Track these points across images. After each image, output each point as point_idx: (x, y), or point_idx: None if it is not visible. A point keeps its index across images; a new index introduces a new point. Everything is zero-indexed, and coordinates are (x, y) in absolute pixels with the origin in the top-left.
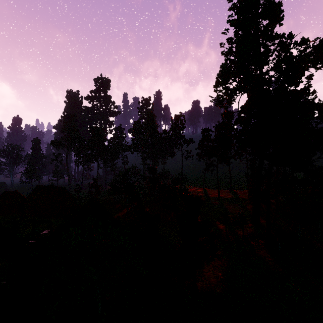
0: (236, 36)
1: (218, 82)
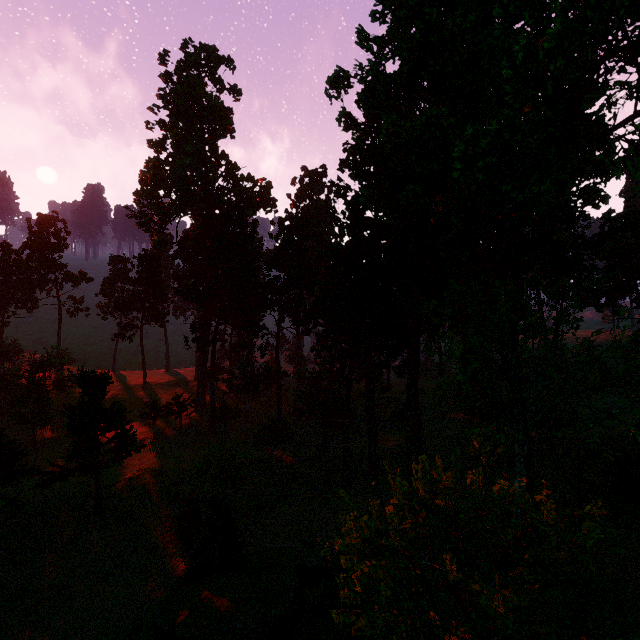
0: (173, 125)
1: (142, 190)
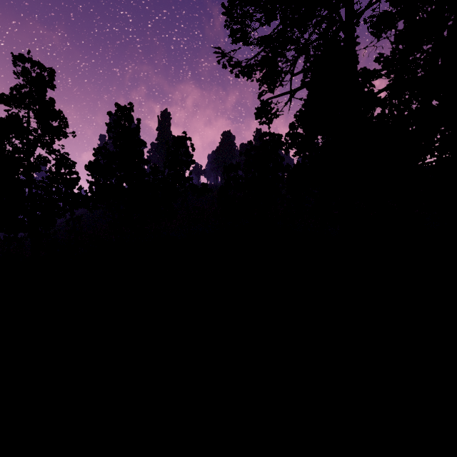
0: None
1: None
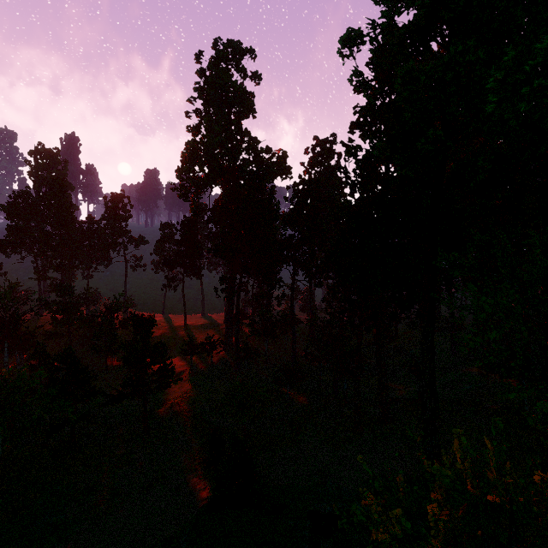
0: (206, 112)
1: (182, 167)
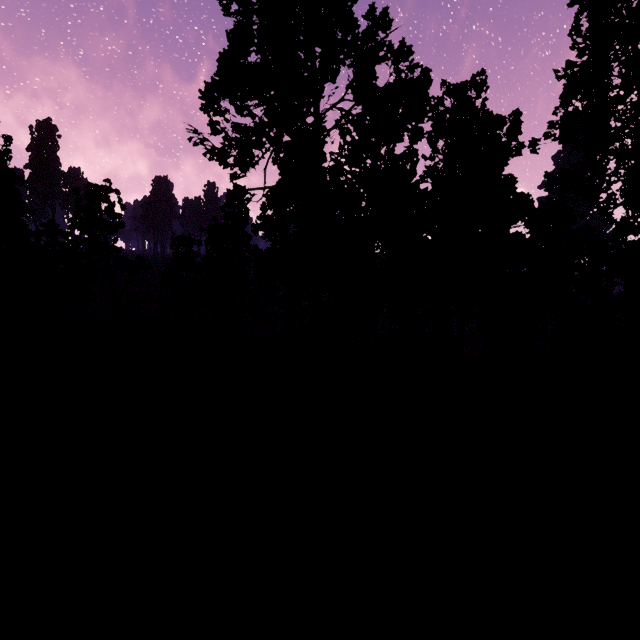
0: None
1: (215, 83)
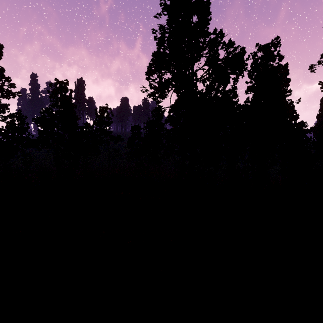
0: (169, 25)
1: (151, 69)
